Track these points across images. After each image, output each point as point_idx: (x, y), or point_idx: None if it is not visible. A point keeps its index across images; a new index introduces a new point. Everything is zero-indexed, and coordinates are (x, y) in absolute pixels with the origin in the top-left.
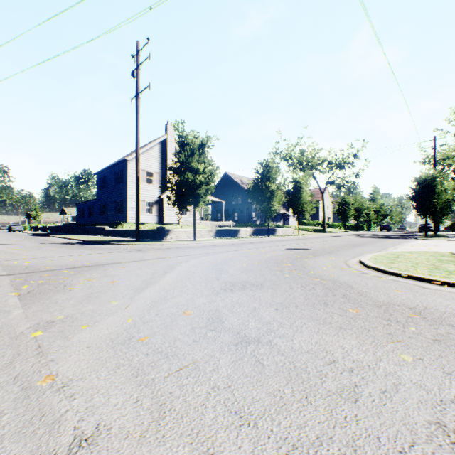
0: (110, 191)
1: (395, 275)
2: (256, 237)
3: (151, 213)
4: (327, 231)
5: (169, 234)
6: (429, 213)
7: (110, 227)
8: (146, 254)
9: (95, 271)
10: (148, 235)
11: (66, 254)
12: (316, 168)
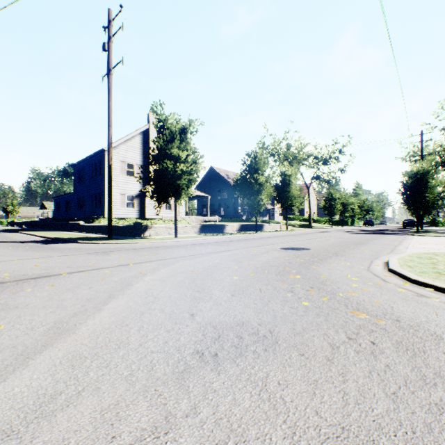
0: (88, 184)
1: None
2: (243, 234)
3: (131, 208)
4: (313, 226)
5: (148, 231)
6: (421, 208)
7: (87, 222)
8: (106, 259)
9: None
10: (124, 232)
11: None
12: (302, 163)
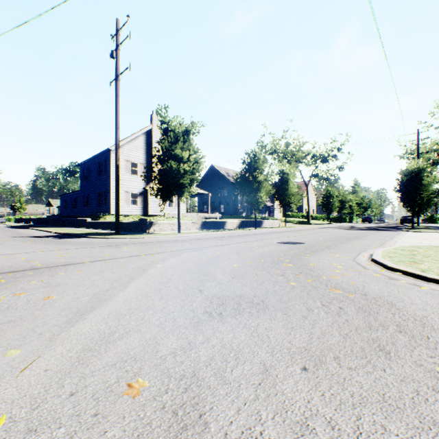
0: (93, 182)
1: (436, 282)
2: (243, 230)
3: (135, 205)
4: (311, 223)
5: (152, 227)
6: (416, 205)
7: (93, 219)
8: (119, 251)
9: (38, 278)
10: (130, 228)
11: (24, 251)
12: (300, 161)
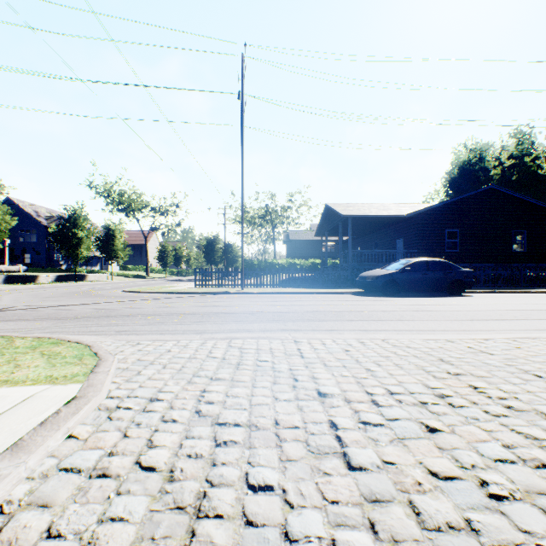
0: None
1: (128, 292)
2: (61, 283)
3: None
4: (150, 277)
5: None
6: (214, 263)
7: None
8: None
9: None
10: None
11: None
12: (138, 212)
